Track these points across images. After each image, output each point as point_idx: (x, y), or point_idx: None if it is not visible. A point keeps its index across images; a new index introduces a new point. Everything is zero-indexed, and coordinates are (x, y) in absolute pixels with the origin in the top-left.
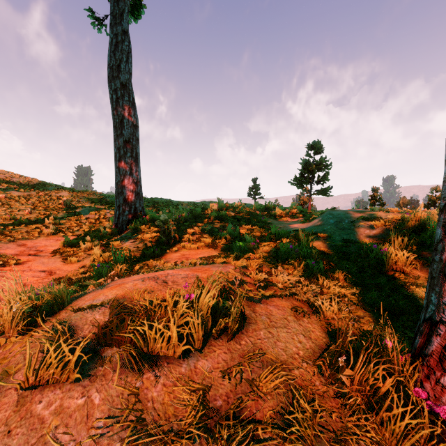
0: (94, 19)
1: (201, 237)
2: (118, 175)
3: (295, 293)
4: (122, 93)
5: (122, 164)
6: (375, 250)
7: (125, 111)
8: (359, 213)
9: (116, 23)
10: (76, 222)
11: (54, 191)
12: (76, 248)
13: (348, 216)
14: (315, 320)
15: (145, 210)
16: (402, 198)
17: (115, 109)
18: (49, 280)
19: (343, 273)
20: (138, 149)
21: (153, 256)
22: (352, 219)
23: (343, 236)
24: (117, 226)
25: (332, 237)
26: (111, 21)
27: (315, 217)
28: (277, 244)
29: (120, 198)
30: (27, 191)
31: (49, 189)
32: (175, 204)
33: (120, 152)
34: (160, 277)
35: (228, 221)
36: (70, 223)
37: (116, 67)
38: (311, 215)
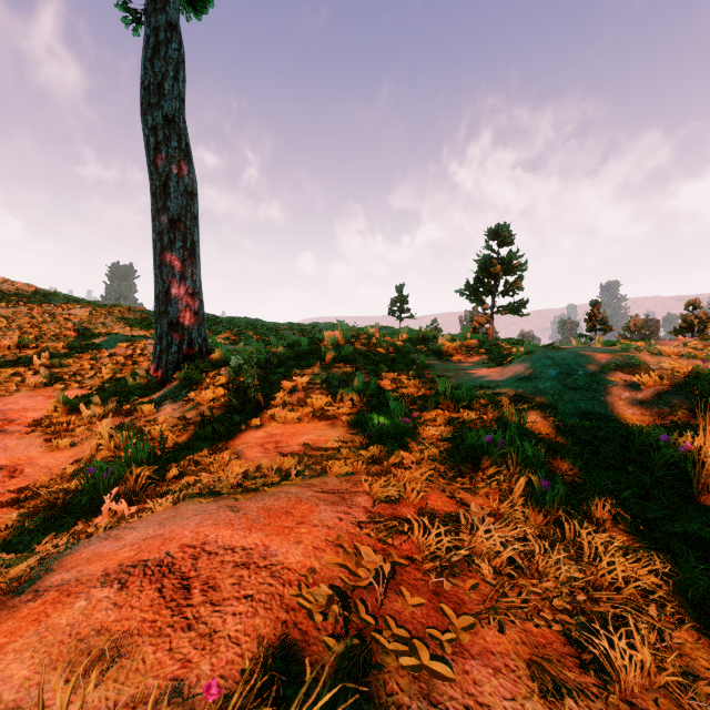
0: (126, 11)
1: (307, 397)
2: (159, 282)
3: (521, 586)
4: (167, 135)
5: (166, 262)
6: (663, 446)
7: (172, 167)
8: (602, 357)
9: (155, 9)
10: (91, 362)
11: (60, 306)
12: (77, 415)
13: (582, 362)
14: (594, 696)
15: (215, 340)
16: (633, 317)
17: (153, 163)
18: (4, 490)
19: (607, 504)
20: (196, 235)
21: (213, 439)
22: (592, 369)
23: (580, 405)
24: (157, 373)
25: (557, 407)
26: (147, 5)
27: (506, 353)
28: (450, 419)
29: (162, 322)
30: (13, 306)
31: (52, 303)
32: (269, 328)
33: (162, 241)
34: (178, 563)
35: (357, 364)
36: (80, 364)
37: (156, 87)
38: (499, 351)
